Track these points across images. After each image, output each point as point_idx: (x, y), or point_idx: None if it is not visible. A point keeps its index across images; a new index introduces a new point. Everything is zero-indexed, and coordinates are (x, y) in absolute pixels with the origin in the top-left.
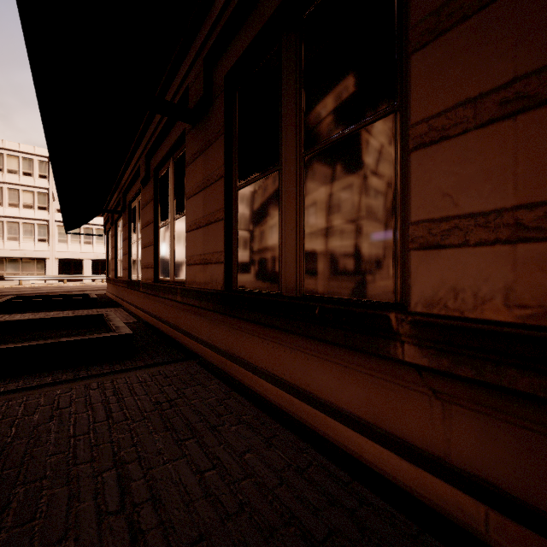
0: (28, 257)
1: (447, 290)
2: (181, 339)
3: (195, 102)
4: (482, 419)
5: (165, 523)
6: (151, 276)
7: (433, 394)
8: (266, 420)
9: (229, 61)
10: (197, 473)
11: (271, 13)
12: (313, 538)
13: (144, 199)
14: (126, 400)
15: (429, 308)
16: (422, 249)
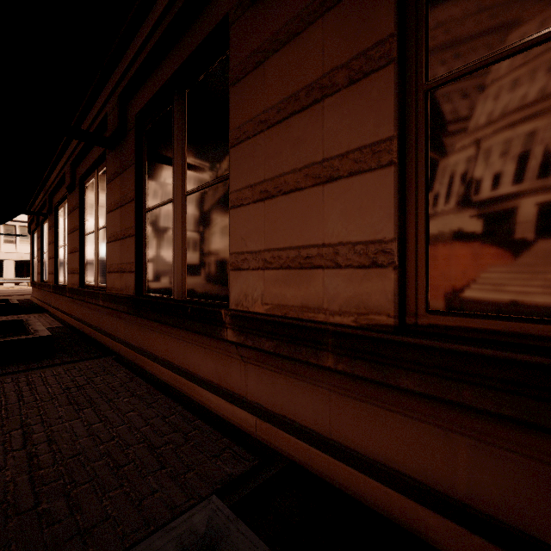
0: None
1: (243, 295)
2: (103, 340)
3: (112, 131)
4: (258, 369)
5: (55, 450)
6: (77, 281)
7: (241, 359)
8: (155, 393)
9: (138, 105)
10: (87, 426)
11: (164, 81)
12: (154, 447)
13: (70, 205)
14: (39, 388)
15: (237, 306)
16: (234, 270)
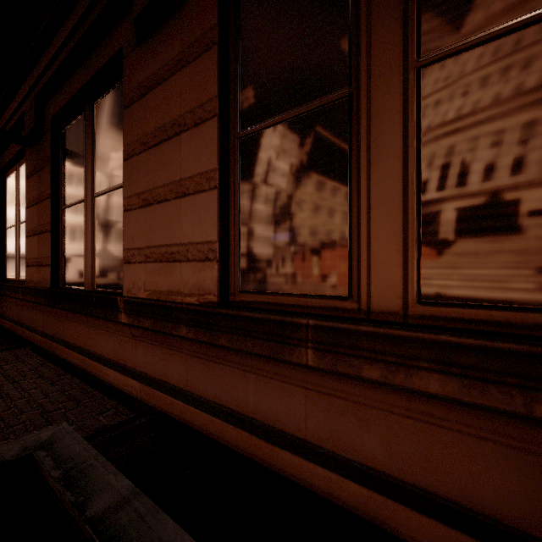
0: None
1: (132, 284)
2: (22, 333)
3: (29, 129)
4: (144, 344)
5: None
6: None
7: (133, 337)
8: (62, 374)
9: (54, 108)
10: None
11: (75, 92)
12: (47, 412)
13: None
14: None
15: (128, 293)
16: (126, 263)
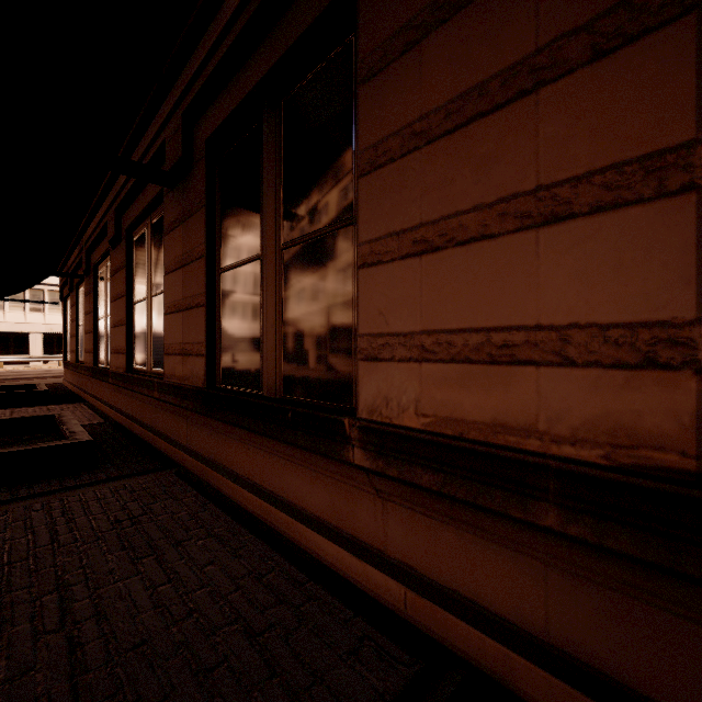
0: None
1: (382, 399)
2: (159, 445)
3: (173, 163)
4: (406, 512)
5: (107, 635)
6: (123, 364)
7: (377, 493)
8: (239, 531)
9: (210, 125)
10: (149, 589)
11: (250, 88)
12: (253, 631)
13: (113, 264)
14: (78, 520)
15: (371, 414)
16: (366, 360)
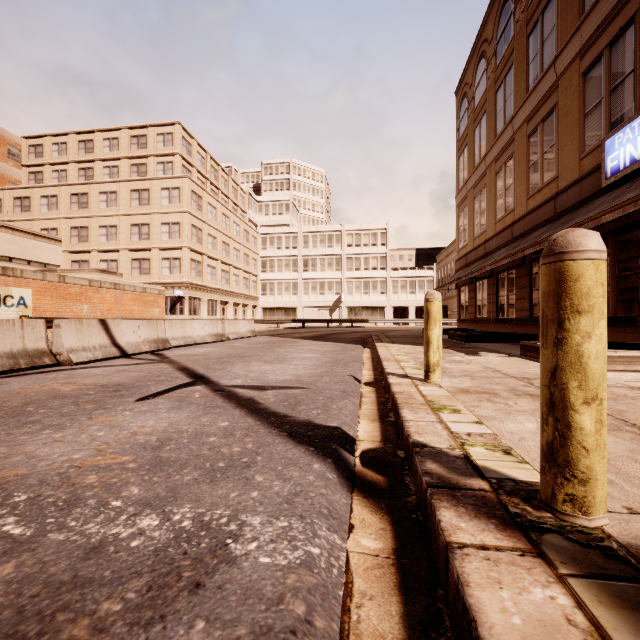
0: (374, 306)
1: None
2: None
3: None
4: None
5: None
6: (526, 315)
7: None
8: None
9: None
10: None
11: (604, 232)
12: None
13: (518, 274)
14: None
15: None
16: None
